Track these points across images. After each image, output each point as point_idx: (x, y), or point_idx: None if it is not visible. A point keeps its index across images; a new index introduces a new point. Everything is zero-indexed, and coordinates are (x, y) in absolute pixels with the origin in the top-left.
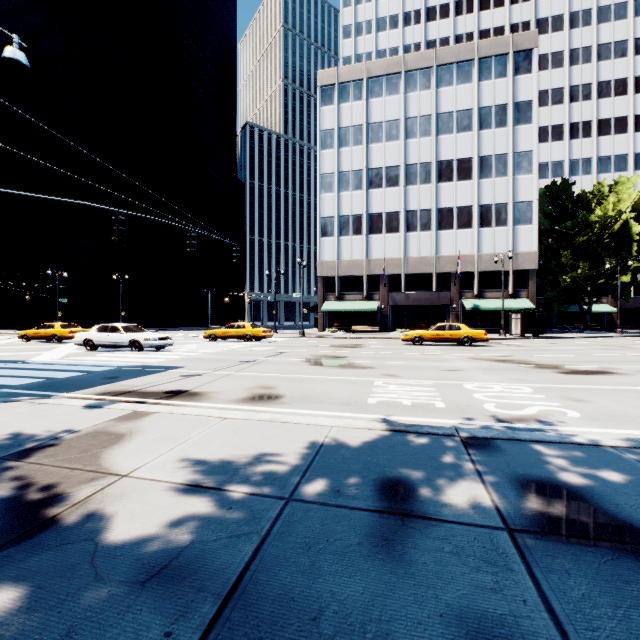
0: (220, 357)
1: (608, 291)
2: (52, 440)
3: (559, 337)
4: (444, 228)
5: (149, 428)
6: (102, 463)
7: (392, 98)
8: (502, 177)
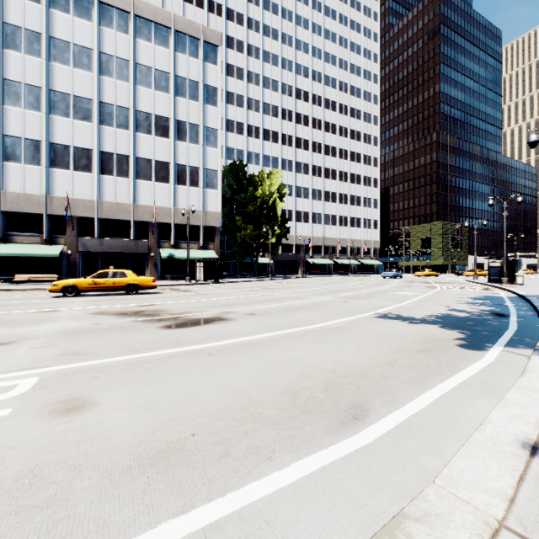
0: None
1: (267, 248)
2: None
3: (232, 281)
4: (143, 178)
5: None
6: None
7: (83, 22)
8: (195, 144)
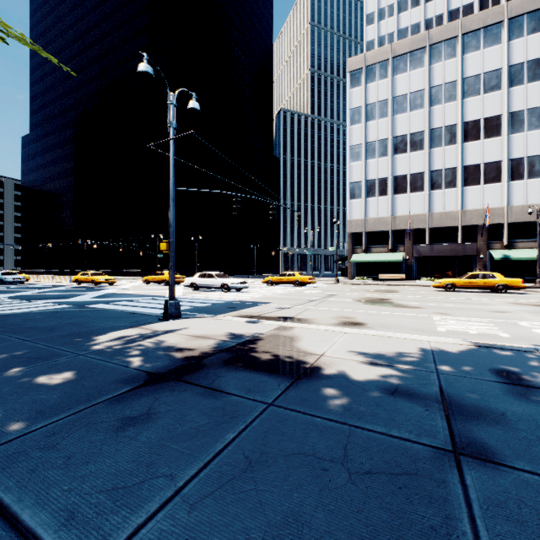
0: (288, 297)
1: None
2: (255, 337)
3: None
4: (470, 184)
5: (303, 335)
6: (300, 349)
7: (416, 71)
8: (536, 130)
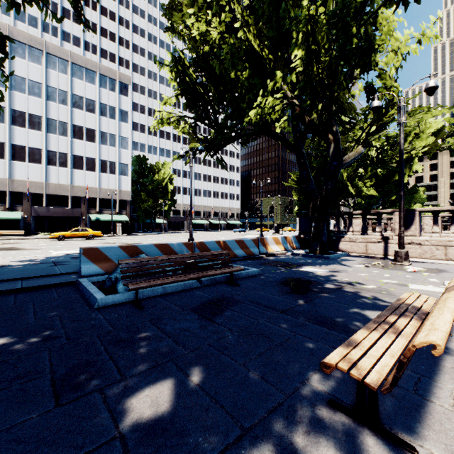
0: None
1: (162, 213)
2: None
3: (139, 234)
4: (77, 168)
5: None
6: None
7: (35, 65)
8: (113, 147)
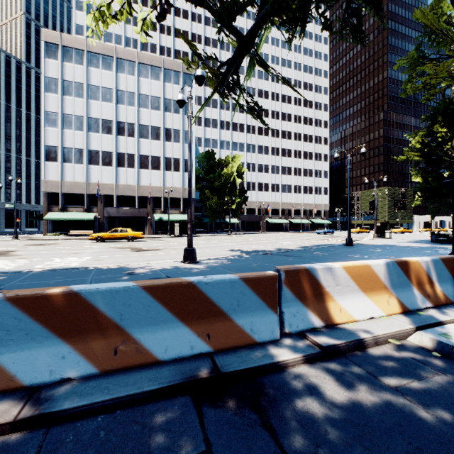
0: None
1: (232, 212)
2: None
3: (199, 236)
4: (143, 168)
5: None
6: None
7: (107, 72)
8: (177, 143)
